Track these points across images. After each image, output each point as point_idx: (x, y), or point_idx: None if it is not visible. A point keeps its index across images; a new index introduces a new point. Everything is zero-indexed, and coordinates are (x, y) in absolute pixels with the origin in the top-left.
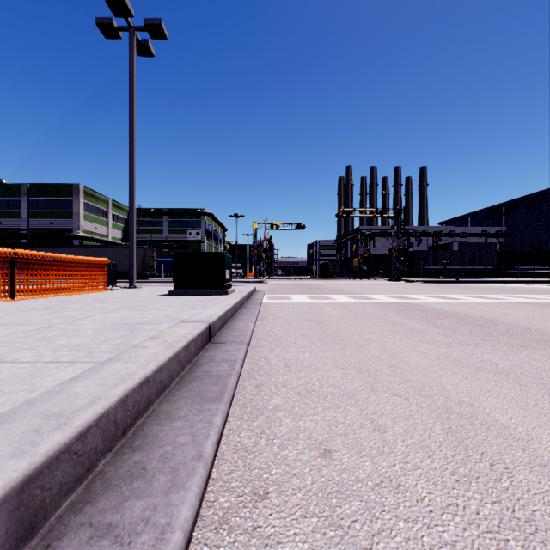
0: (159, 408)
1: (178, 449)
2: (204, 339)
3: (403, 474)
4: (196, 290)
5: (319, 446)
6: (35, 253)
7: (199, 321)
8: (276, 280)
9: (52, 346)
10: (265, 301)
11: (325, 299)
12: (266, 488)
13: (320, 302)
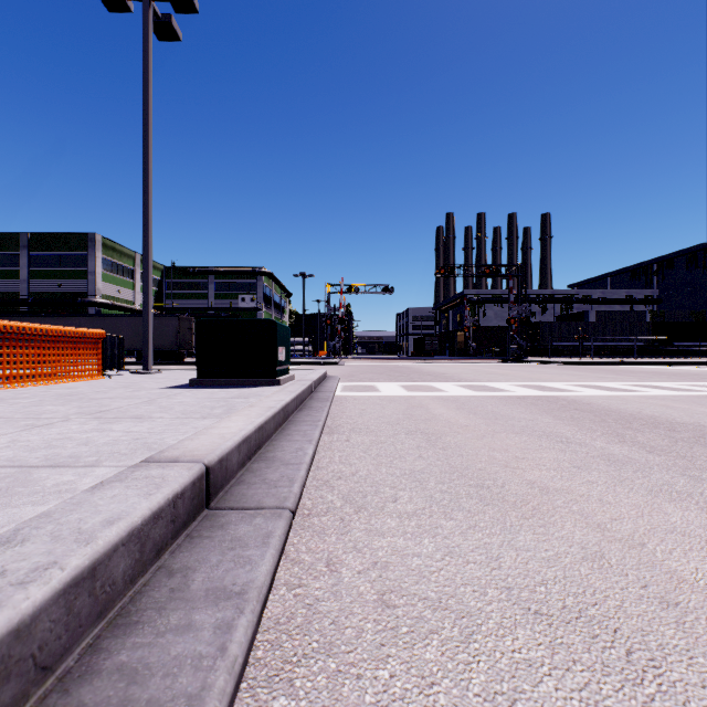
0: None
1: None
2: (183, 510)
3: None
4: (231, 377)
5: None
6: None
7: (186, 460)
8: (355, 361)
9: None
10: (340, 393)
11: (428, 390)
12: None
13: (424, 397)
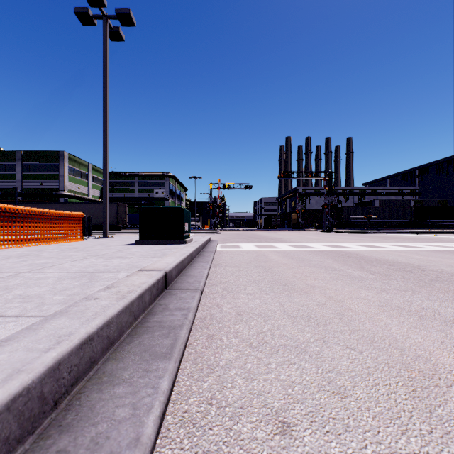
0: (103, 368)
1: (113, 429)
2: (160, 286)
3: None
4: (158, 239)
5: (276, 417)
6: (17, 208)
7: (156, 270)
8: (228, 231)
9: (6, 297)
10: (219, 249)
11: (270, 247)
12: None
13: (266, 250)
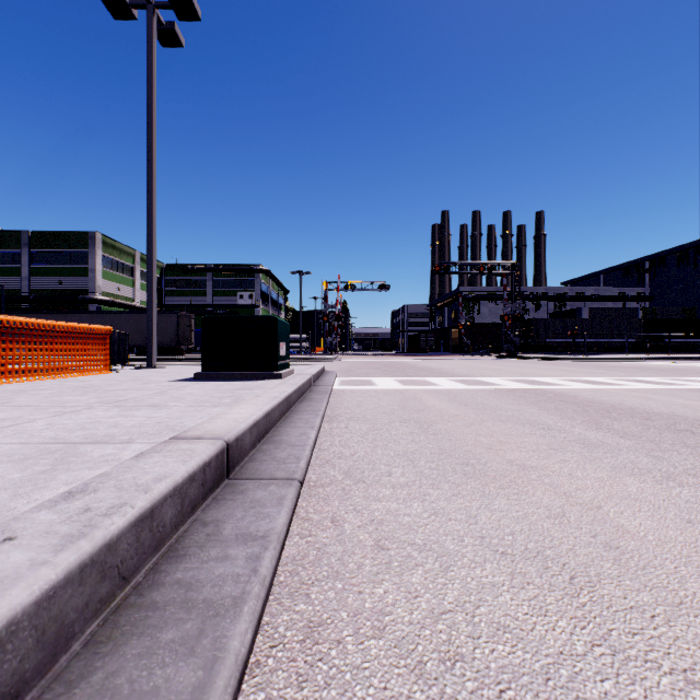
0: None
1: None
2: (209, 477)
3: None
4: (235, 371)
5: None
6: None
7: (208, 438)
8: (352, 357)
9: None
10: (338, 387)
11: (423, 384)
12: None
13: (418, 390)
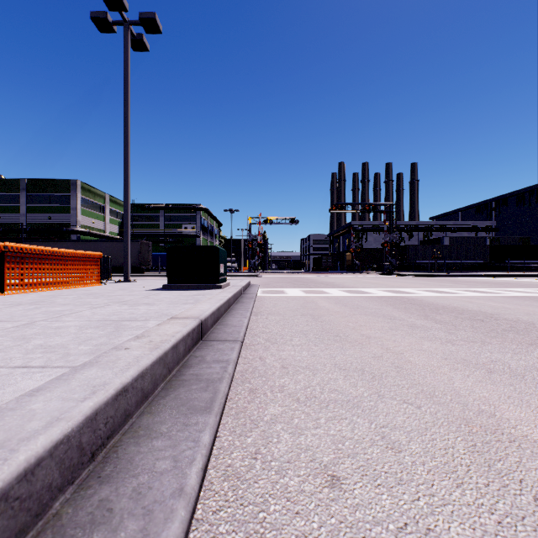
0: (139, 422)
1: (155, 480)
2: (194, 337)
3: (430, 513)
4: (190, 284)
5: (325, 471)
6: (26, 247)
7: (190, 318)
8: (270, 274)
9: (26, 347)
10: (260, 295)
11: (319, 293)
12: (263, 534)
13: (315, 297)
